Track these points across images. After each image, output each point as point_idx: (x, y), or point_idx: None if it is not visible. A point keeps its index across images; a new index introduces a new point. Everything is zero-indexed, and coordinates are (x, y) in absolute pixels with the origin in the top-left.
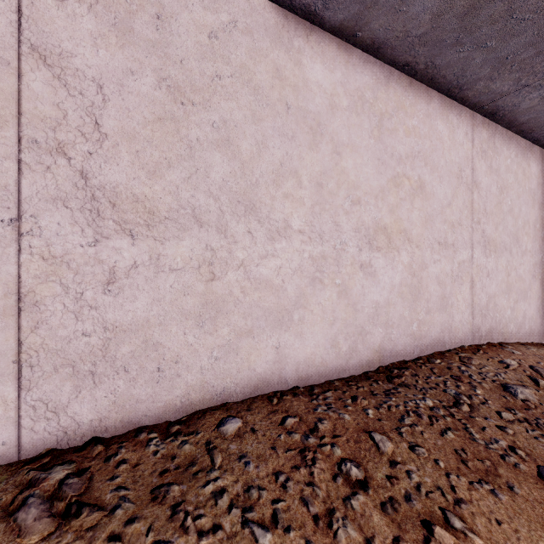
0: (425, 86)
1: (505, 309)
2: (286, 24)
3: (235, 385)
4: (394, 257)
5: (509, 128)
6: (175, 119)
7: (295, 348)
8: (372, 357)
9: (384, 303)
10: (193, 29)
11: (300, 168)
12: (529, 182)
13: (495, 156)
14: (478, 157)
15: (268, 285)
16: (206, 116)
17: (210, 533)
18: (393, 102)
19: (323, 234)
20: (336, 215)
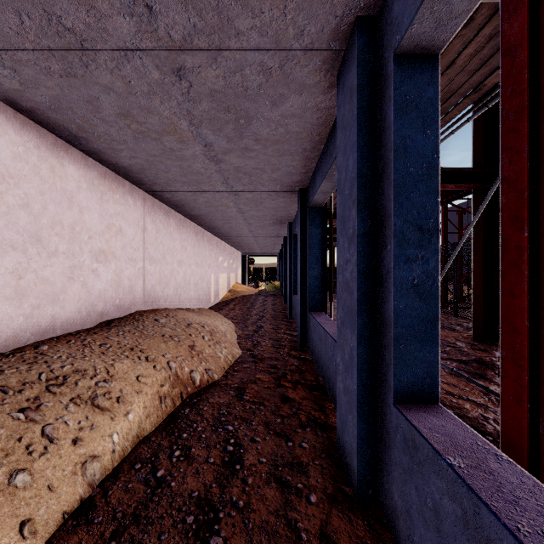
0: (123, 178)
1: (159, 292)
2: (57, 144)
3: (32, 335)
4: (108, 266)
5: (161, 201)
6: (1, 192)
7: (61, 314)
8: (98, 318)
9: (104, 290)
10: (10, 144)
11: (63, 220)
12: (170, 228)
13: (154, 215)
14: (147, 215)
15: (48, 281)
16: (17, 191)
17: (65, 362)
18: (108, 186)
19: (75, 254)
20: (81, 244)
